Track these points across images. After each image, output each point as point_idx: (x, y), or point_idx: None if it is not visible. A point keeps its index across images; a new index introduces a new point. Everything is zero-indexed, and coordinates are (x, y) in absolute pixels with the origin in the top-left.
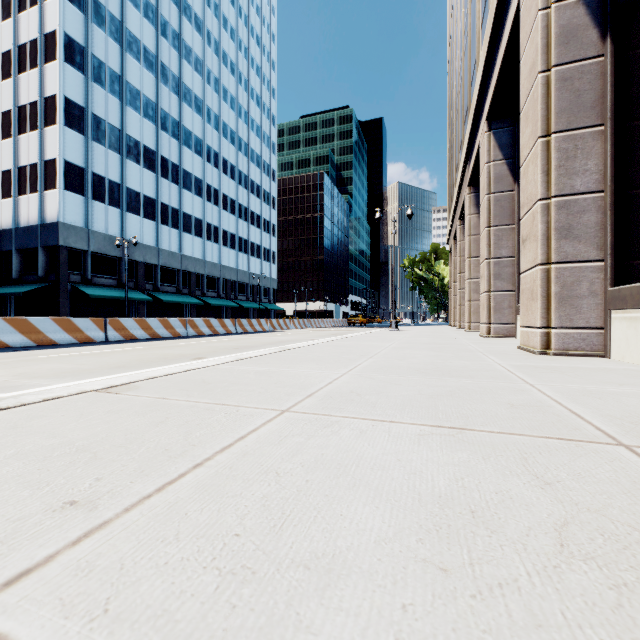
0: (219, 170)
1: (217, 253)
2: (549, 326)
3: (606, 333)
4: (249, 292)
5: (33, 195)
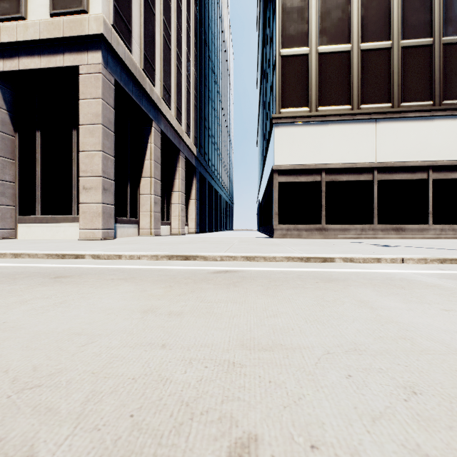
0: None
1: None
2: None
3: (17, 231)
4: None
5: None
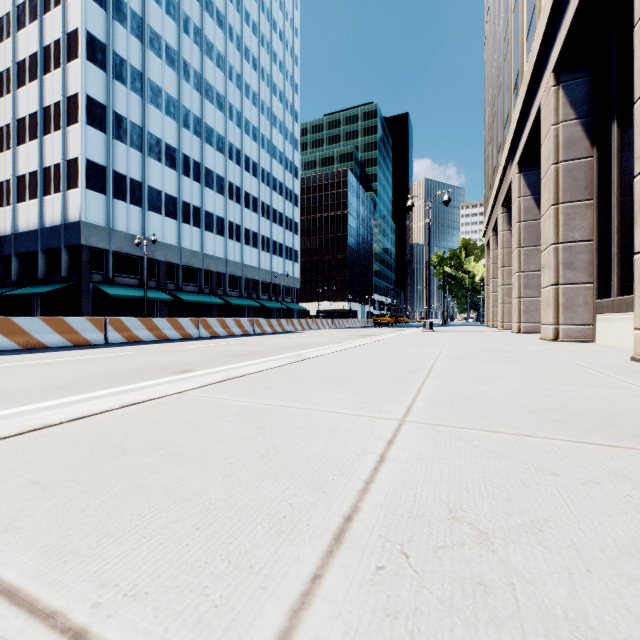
0: (241, 167)
1: (239, 252)
2: None
3: None
4: (271, 291)
5: (57, 195)
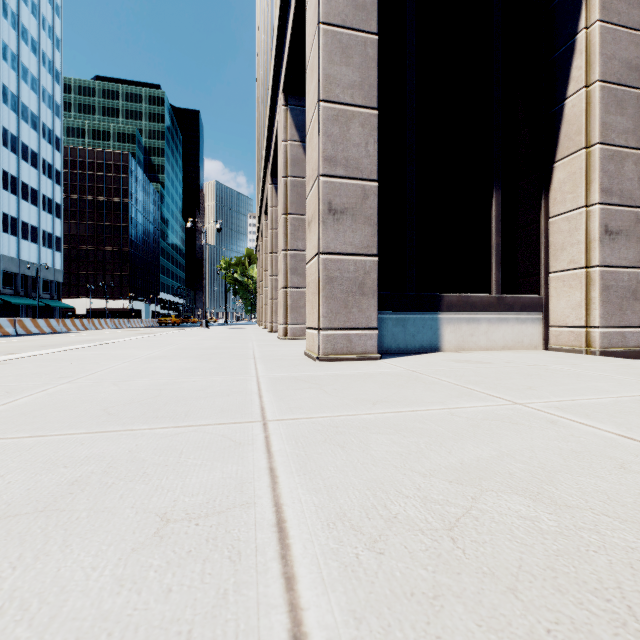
0: None
1: None
2: (287, 323)
3: None
4: (20, 285)
5: None
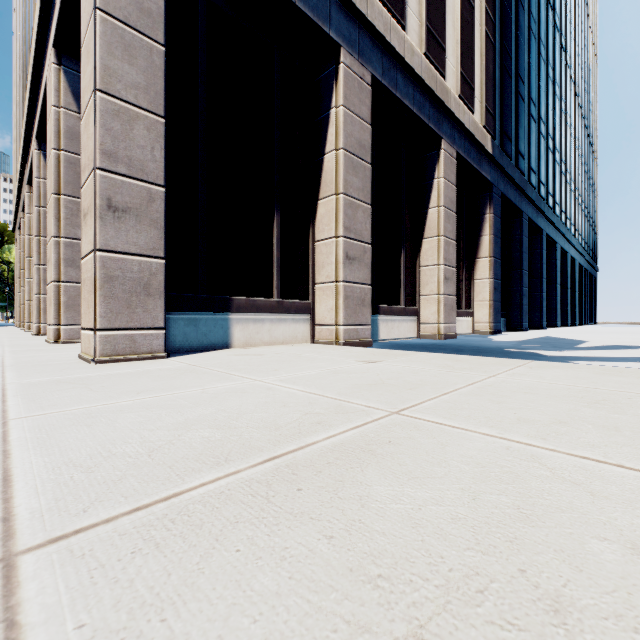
0: None
1: None
2: (61, 324)
3: None
4: None
5: None
